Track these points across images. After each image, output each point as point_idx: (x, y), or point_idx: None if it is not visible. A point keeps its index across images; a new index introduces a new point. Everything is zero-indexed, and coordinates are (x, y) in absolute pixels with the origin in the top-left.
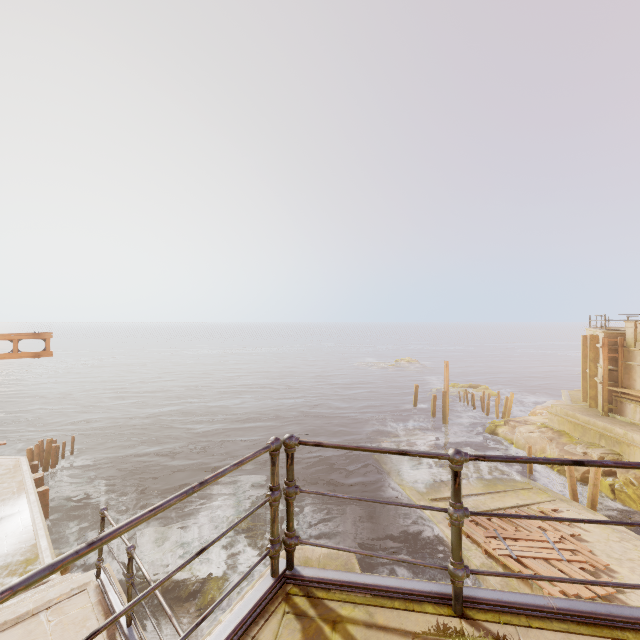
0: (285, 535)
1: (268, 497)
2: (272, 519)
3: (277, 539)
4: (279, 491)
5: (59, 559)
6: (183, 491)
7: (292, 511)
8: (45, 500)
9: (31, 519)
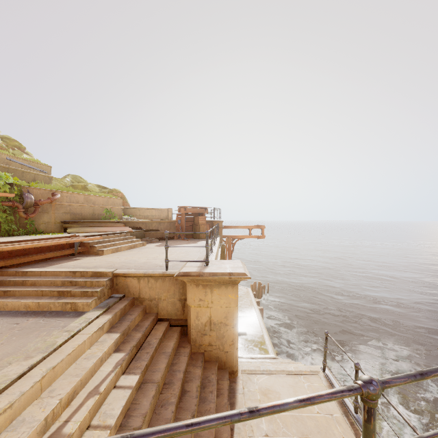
0: None
1: None
2: None
3: None
4: None
5: None
6: None
7: None
8: (261, 314)
9: (258, 321)
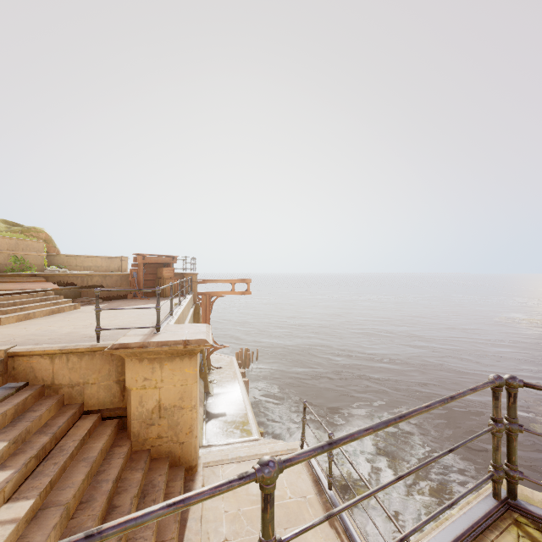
0: (506, 466)
1: (491, 426)
2: (494, 447)
3: (500, 466)
4: (502, 424)
5: (387, 420)
6: (440, 399)
7: (514, 446)
8: (247, 387)
9: (242, 397)
